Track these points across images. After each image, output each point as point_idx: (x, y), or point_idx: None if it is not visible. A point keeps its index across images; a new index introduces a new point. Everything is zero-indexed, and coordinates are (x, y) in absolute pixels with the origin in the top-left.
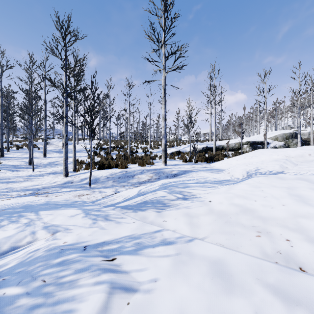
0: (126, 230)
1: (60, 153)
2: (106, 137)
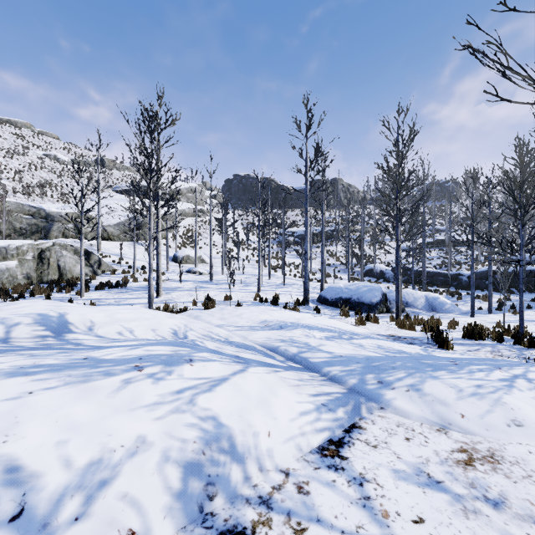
0: (261, 334)
1: None
2: None
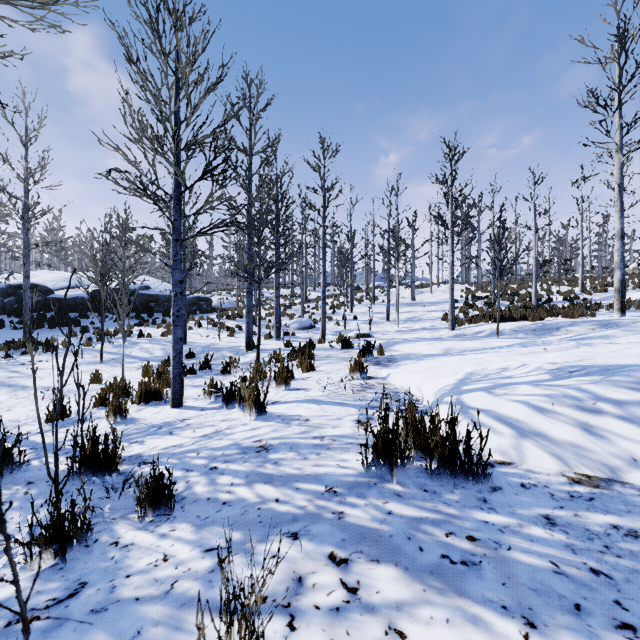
0: None
1: (412, 307)
2: (478, 278)
